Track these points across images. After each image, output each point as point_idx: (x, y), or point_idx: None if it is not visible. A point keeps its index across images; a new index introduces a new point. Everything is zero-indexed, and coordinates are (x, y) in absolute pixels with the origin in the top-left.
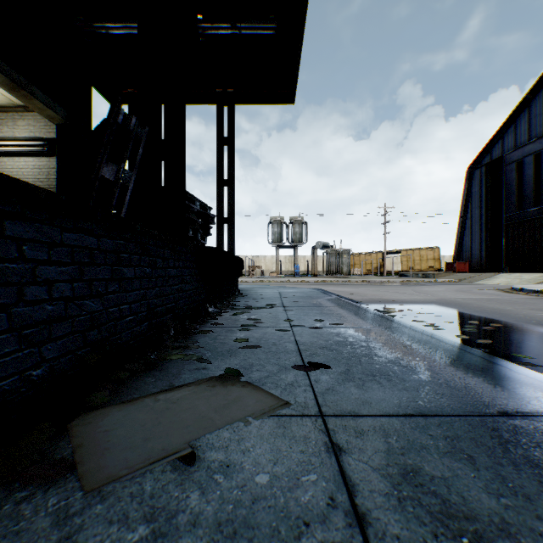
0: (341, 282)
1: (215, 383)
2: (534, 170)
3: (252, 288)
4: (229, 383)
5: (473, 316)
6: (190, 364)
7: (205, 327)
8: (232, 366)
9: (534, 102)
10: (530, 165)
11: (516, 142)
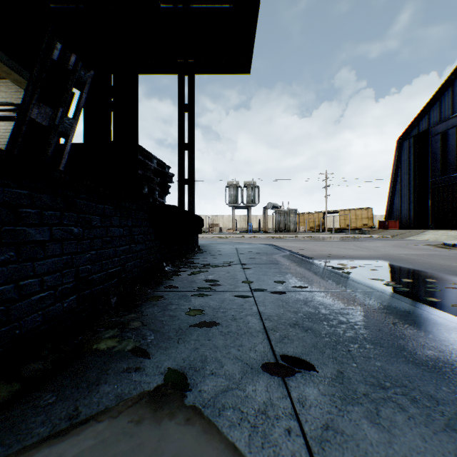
0: (289, 237)
1: (146, 407)
2: (456, 140)
3: (211, 244)
4: (167, 407)
5: (426, 274)
6: (121, 358)
7: (158, 290)
8: (176, 364)
9: (456, 81)
10: (453, 136)
11: (440, 117)
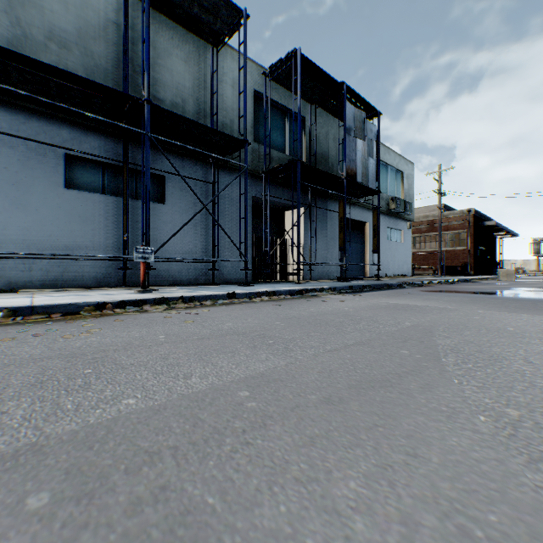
0: None
1: None
2: None
3: None
4: None
5: None
6: None
7: None
8: None
9: None
10: None
11: None
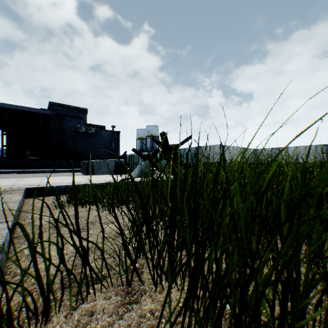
0: None
1: None
2: None
3: None
4: None
5: None
6: None
7: None
8: None
9: None
10: None
11: None
